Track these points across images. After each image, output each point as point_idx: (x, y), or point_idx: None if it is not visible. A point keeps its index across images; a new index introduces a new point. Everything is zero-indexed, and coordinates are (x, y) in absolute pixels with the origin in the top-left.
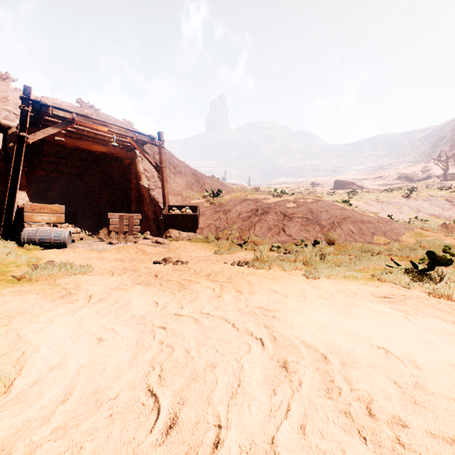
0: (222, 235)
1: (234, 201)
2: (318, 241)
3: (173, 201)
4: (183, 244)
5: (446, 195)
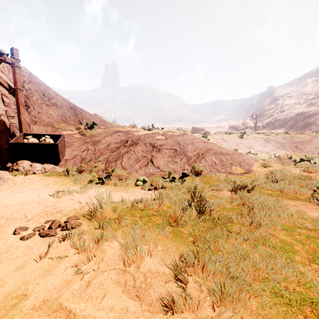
0: (87, 167)
1: (106, 133)
2: (186, 173)
3: (40, 131)
4: (28, 180)
5: (264, 137)
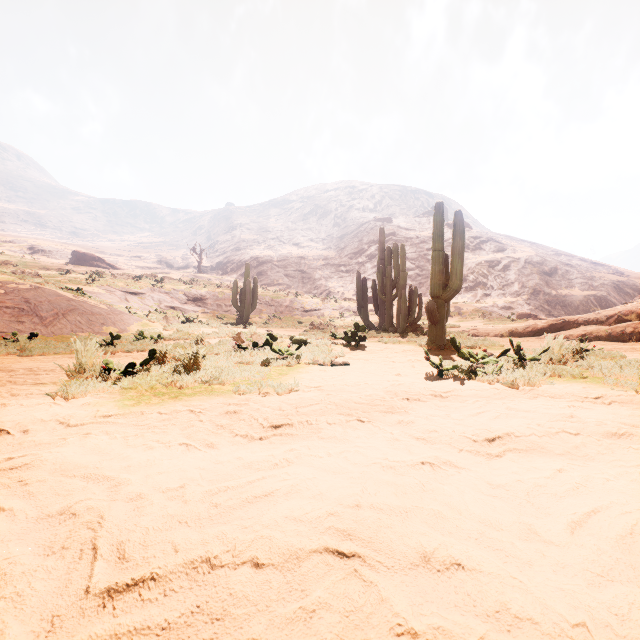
0: None
1: None
2: (36, 333)
3: None
4: None
5: (186, 290)
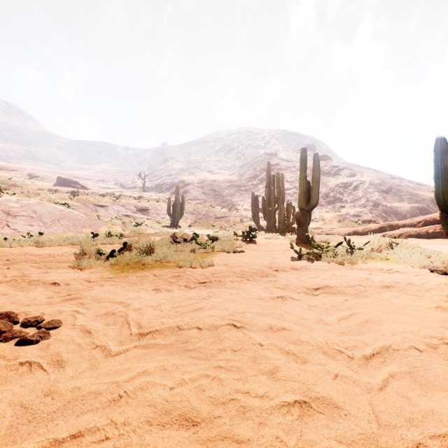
0: None
1: None
2: (42, 232)
3: None
4: None
5: (135, 204)
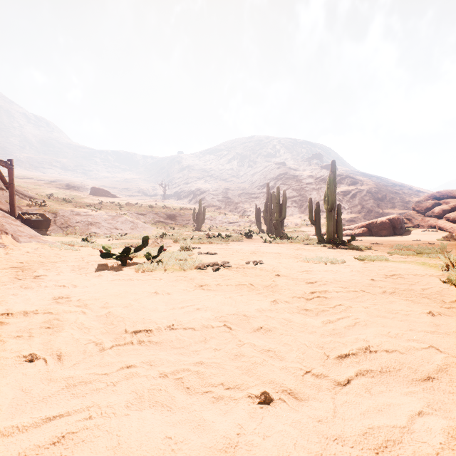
0: (70, 232)
1: (66, 211)
2: (127, 233)
3: (3, 207)
4: (52, 238)
5: (165, 212)
